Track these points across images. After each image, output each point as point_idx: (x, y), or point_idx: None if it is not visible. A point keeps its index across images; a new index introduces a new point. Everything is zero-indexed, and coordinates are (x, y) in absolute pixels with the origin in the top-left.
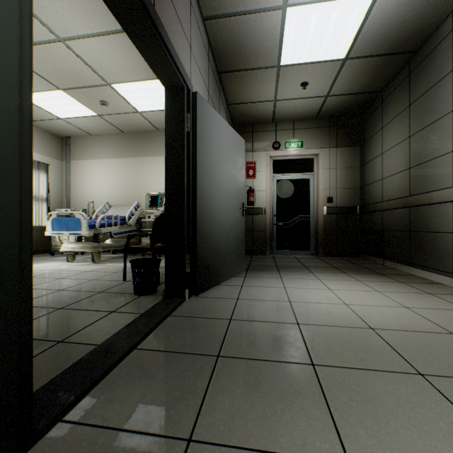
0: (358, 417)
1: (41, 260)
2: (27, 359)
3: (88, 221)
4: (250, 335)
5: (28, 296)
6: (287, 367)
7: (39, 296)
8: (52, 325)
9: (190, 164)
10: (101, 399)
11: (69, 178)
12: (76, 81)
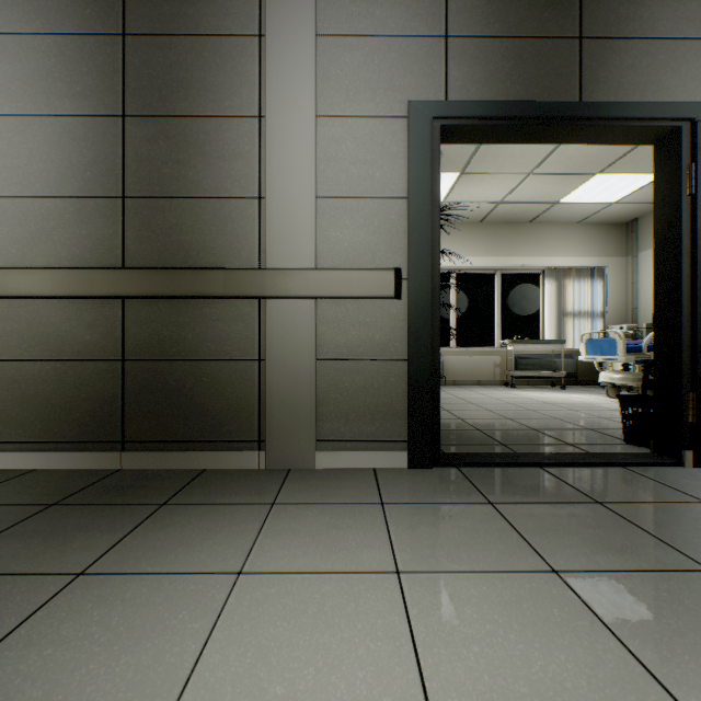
0: (636, 591)
1: (582, 391)
2: (437, 418)
3: (623, 343)
4: (691, 519)
5: (438, 385)
6: (657, 546)
7: (531, 418)
8: (512, 436)
9: (697, 245)
10: (481, 471)
11: (635, 279)
12: (609, 155)
